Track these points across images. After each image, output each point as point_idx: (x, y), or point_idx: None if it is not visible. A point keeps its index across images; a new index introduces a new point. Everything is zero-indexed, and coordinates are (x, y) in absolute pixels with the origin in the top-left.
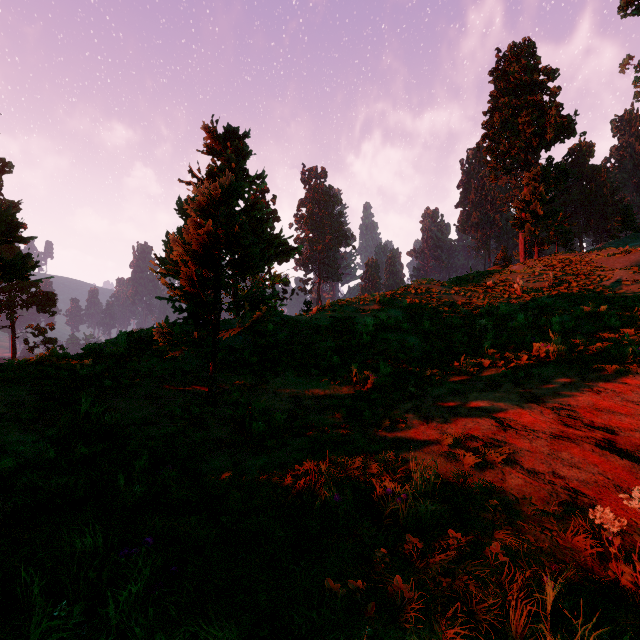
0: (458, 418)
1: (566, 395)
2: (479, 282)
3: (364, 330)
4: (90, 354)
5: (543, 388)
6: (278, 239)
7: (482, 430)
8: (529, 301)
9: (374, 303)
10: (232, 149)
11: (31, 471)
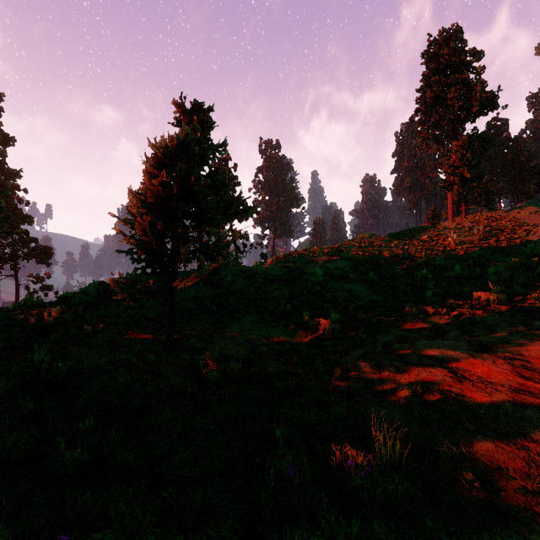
0: (410, 367)
1: (515, 344)
2: (415, 236)
3: (314, 279)
4: (62, 302)
5: (490, 336)
6: (238, 200)
7: (436, 381)
8: (462, 253)
9: (322, 255)
10: (198, 121)
11: None
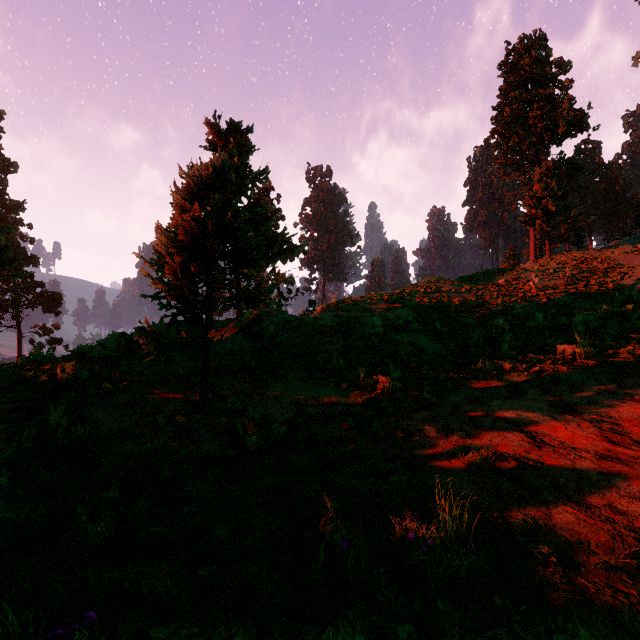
0: (482, 431)
1: (604, 404)
2: (490, 280)
3: (372, 330)
4: (76, 356)
5: (575, 396)
6: (282, 237)
7: (512, 447)
8: (546, 300)
9: (381, 302)
10: (234, 144)
11: None
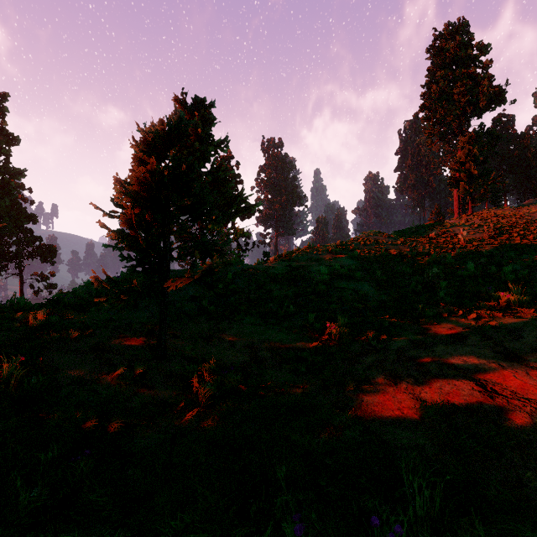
0: (430, 378)
1: None
2: (421, 234)
3: (319, 278)
4: (51, 302)
5: (516, 342)
6: (240, 197)
7: (463, 396)
8: (474, 251)
9: (326, 253)
10: (199, 117)
11: None
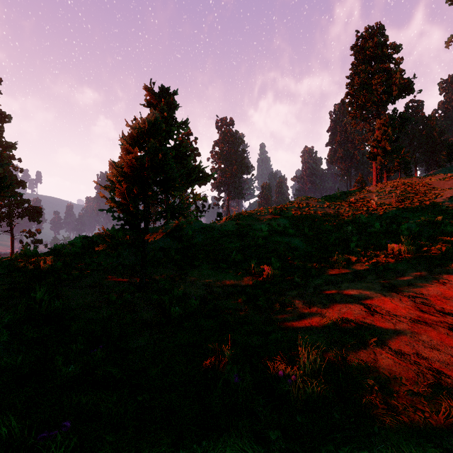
0: (334, 304)
1: (418, 285)
2: (344, 199)
3: (260, 234)
4: (54, 252)
5: (399, 279)
6: (198, 168)
7: (354, 314)
8: (382, 212)
9: (267, 214)
10: (165, 103)
11: None
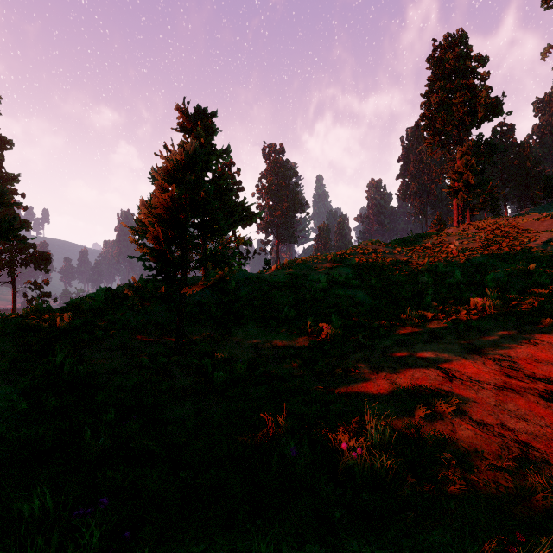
0: (406, 368)
1: (505, 347)
2: (419, 243)
3: (318, 286)
4: (71, 308)
5: (483, 340)
6: (242, 206)
7: (429, 380)
8: (464, 260)
9: (326, 262)
10: (201, 127)
11: (2, 422)
